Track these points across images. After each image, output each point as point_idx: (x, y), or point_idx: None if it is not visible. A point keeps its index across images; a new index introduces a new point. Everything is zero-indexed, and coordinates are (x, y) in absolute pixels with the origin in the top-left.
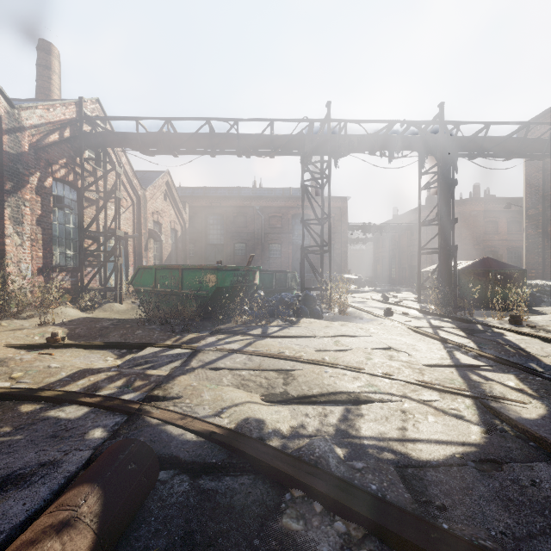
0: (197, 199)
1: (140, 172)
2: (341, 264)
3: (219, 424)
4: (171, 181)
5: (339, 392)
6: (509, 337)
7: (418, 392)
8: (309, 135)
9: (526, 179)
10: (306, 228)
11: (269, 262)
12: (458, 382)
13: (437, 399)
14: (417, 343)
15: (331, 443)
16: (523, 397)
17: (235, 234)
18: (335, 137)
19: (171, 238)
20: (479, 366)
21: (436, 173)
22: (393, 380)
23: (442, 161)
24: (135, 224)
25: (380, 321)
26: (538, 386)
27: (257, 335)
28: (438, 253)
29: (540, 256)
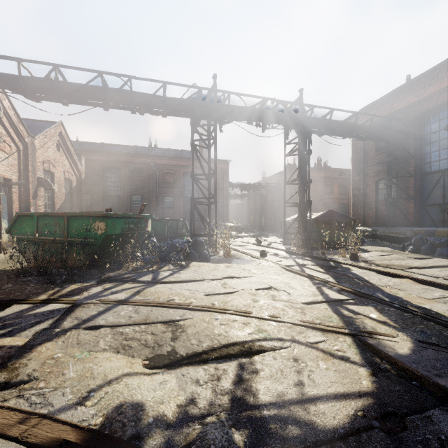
0: (94, 153)
1: (30, 120)
2: (223, 215)
3: (79, 424)
4: (65, 132)
5: (231, 342)
6: (354, 271)
7: (304, 333)
8: (198, 101)
9: (353, 155)
10: (196, 182)
11: (163, 212)
12: (335, 320)
13: (322, 340)
14: (291, 281)
15: (228, 428)
16: (390, 330)
17: (132, 187)
18: (220, 105)
19: (65, 187)
20: (345, 300)
21: (296, 144)
22: (279, 322)
23: (302, 134)
24: (21, 171)
25: (258, 262)
26: (395, 316)
27: (147, 281)
28: (299, 206)
29: (361, 209)
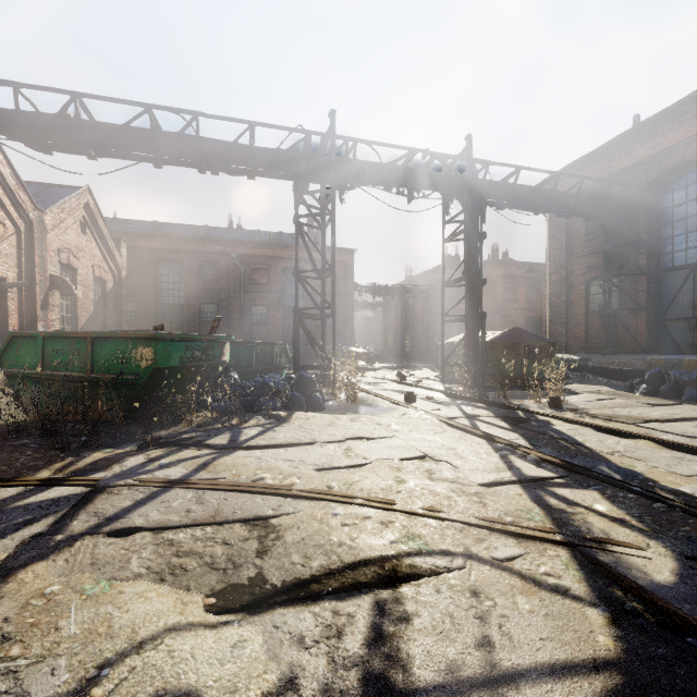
0: (142, 237)
1: (38, 185)
2: (346, 334)
3: None
4: (95, 204)
5: (360, 560)
6: (558, 427)
7: (487, 542)
8: (305, 153)
9: (550, 240)
10: (302, 283)
11: (251, 330)
12: (538, 516)
13: (518, 555)
14: (458, 445)
15: None
16: (635, 536)
17: (201, 291)
18: (341, 160)
19: (95, 291)
20: (549, 478)
21: (462, 222)
22: (443, 520)
23: (471, 207)
24: (22, 265)
25: (403, 411)
26: (638, 509)
27: (221, 446)
28: (466, 321)
29: (563, 327)
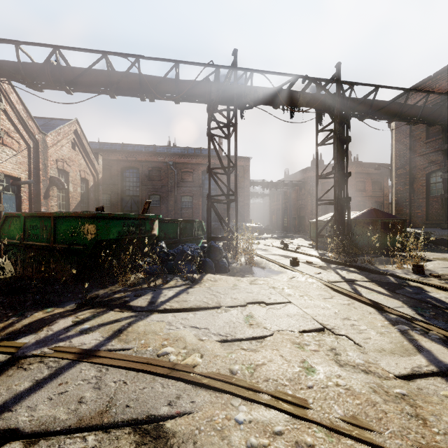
0: (113, 153)
1: (45, 119)
2: (244, 215)
3: None
4: (81, 130)
5: None
6: (435, 295)
7: None
8: (215, 82)
9: (396, 144)
10: (213, 177)
11: (182, 212)
12: None
13: None
14: (352, 315)
15: None
16: None
17: (150, 186)
18: (241, 87)
19: (82, 187)
20: None
21: (331, 131)
22: None
23: (340, 117)
24: (31, 169)
25: (291, 274)
26: None
27: (140, 309)
28: (336, 204)
29: (407, 208)
